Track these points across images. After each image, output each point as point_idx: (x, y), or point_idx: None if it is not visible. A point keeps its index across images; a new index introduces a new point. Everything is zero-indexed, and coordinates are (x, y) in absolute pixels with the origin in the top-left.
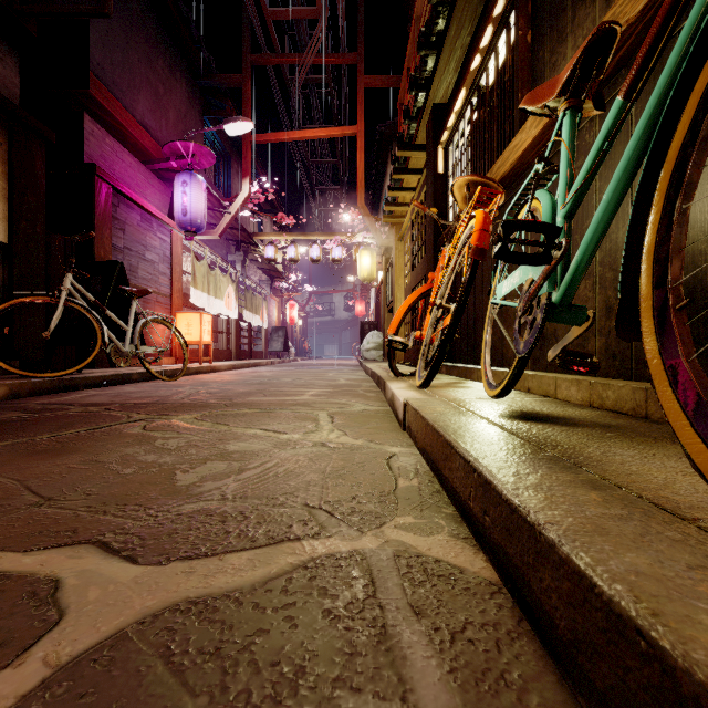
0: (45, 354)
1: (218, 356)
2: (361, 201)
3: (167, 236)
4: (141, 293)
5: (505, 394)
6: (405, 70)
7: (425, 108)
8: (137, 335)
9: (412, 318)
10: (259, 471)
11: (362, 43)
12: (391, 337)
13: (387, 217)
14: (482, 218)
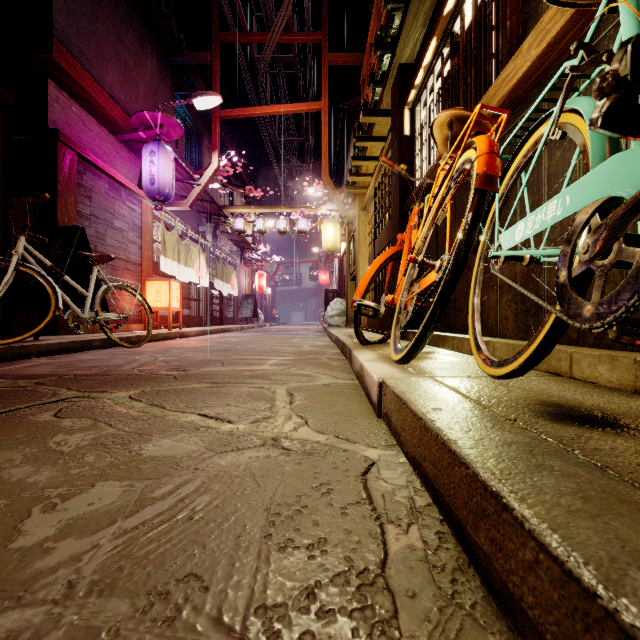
0: (4, 320)
1: (189, 322)
2: (325, 174)
3: (137, 205)
4: (102, 259)
5: (518, 375)
6: (368, 45)
7: (390, 70)
8: (98, 301)
9: (375, 284)
10: (165, 507)
11: (326, 22)
12: (360, 302)
13: (351, 188)
14: (487, 140)
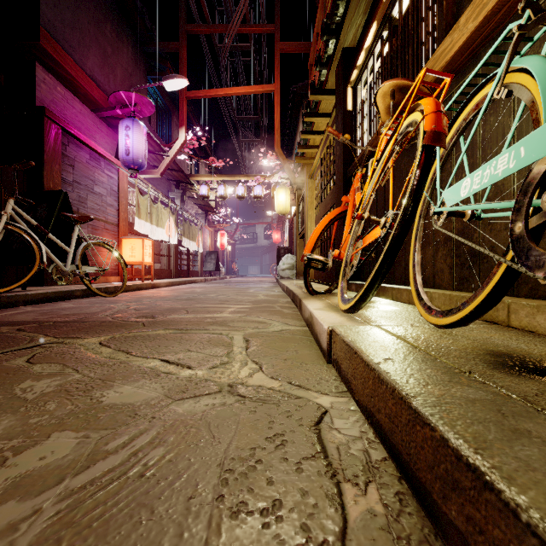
0: None
1: (160, 275)
2: (277, 147)
3: (114, 173)
4: (83, 219)
5: (463, 325)
6: (314, 35)
7: (335, 53)
8: (79, 256)
9: (321, 242)
10: (117, 461)
11: (278, 16)
12: (309, 256)
13: (300, 158)
14: (433, 101)
